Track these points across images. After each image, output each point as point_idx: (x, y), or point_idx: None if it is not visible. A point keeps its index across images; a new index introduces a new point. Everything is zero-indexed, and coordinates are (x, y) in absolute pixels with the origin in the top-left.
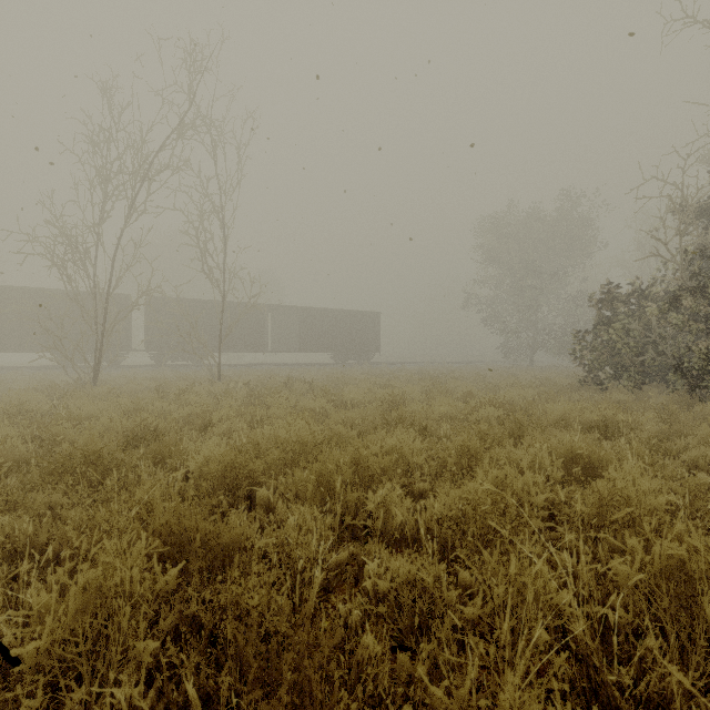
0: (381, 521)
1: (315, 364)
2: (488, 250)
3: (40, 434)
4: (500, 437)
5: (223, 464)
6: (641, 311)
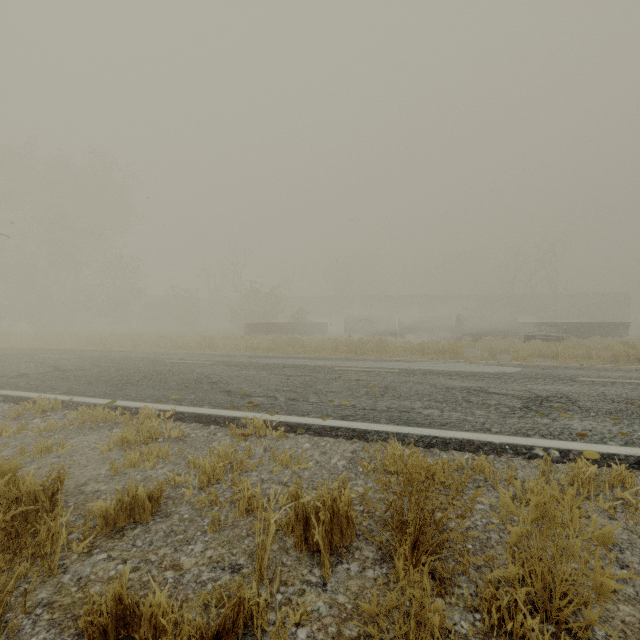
0: None
1: None
2: None
3: None
4: None
5: None
6: None
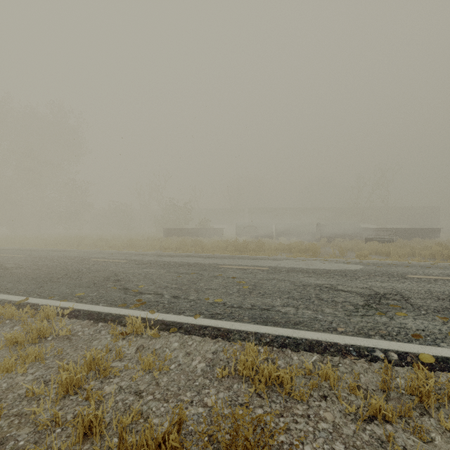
0: None
1: None
2: None
3: None
4: None
5: None
6: None
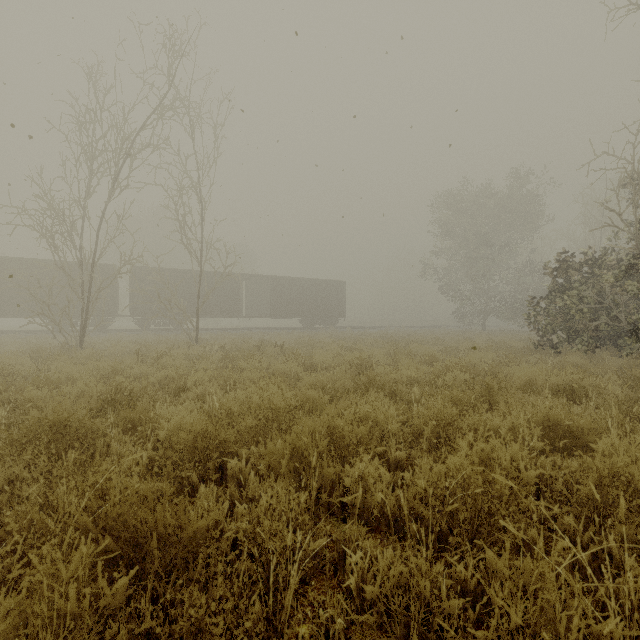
0: (359, 499)
1: (286, 328)
2: (444, 223)
3: (13, 399)
4: (473, 403)
5: (193, 433)
6: (594, 278)
